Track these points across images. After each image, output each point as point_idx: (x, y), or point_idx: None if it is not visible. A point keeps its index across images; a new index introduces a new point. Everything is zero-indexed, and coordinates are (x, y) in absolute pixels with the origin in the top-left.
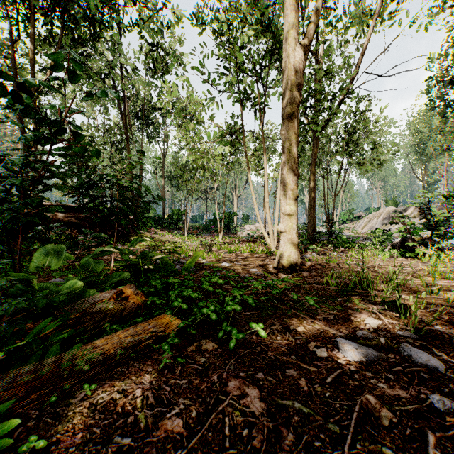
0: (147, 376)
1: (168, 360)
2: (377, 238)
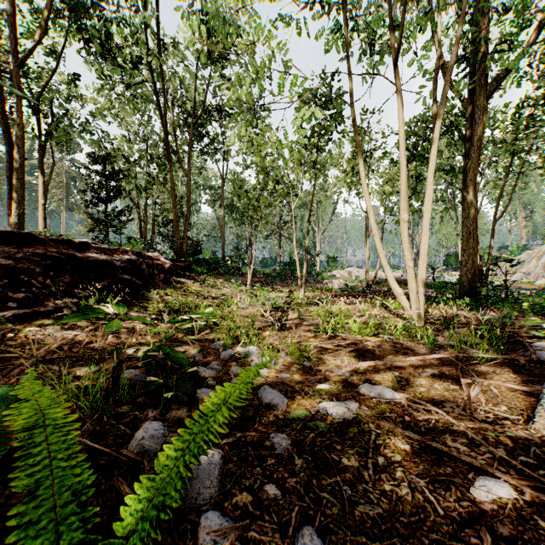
0: None
1: None
2: None
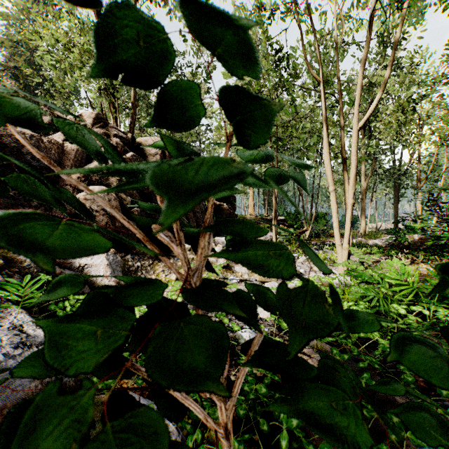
0: None
1: None
2: None
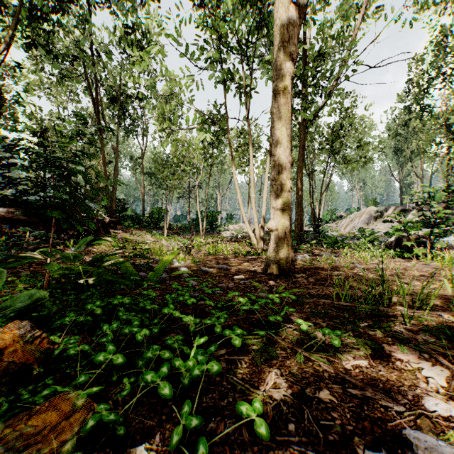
0: None
1: None
2: (366, 238)
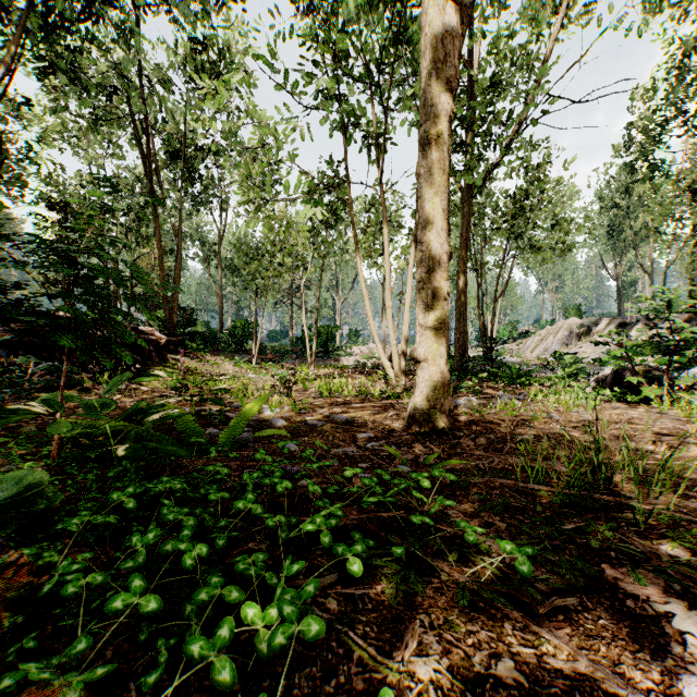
0: None
1: None
2: (566, 368)
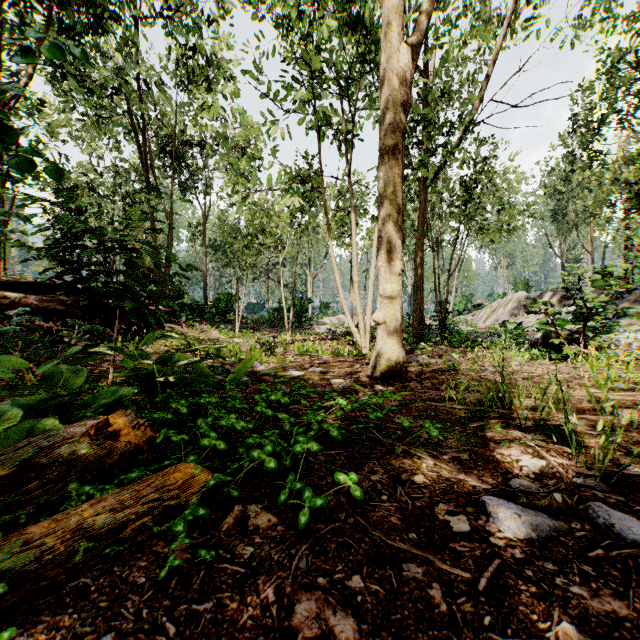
0: (133, 597)
1: (178, 559)
2: (508, 334)
